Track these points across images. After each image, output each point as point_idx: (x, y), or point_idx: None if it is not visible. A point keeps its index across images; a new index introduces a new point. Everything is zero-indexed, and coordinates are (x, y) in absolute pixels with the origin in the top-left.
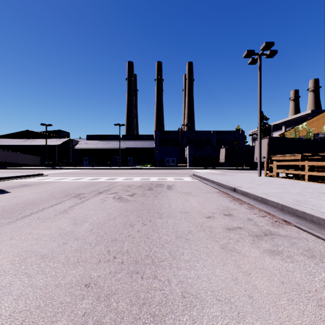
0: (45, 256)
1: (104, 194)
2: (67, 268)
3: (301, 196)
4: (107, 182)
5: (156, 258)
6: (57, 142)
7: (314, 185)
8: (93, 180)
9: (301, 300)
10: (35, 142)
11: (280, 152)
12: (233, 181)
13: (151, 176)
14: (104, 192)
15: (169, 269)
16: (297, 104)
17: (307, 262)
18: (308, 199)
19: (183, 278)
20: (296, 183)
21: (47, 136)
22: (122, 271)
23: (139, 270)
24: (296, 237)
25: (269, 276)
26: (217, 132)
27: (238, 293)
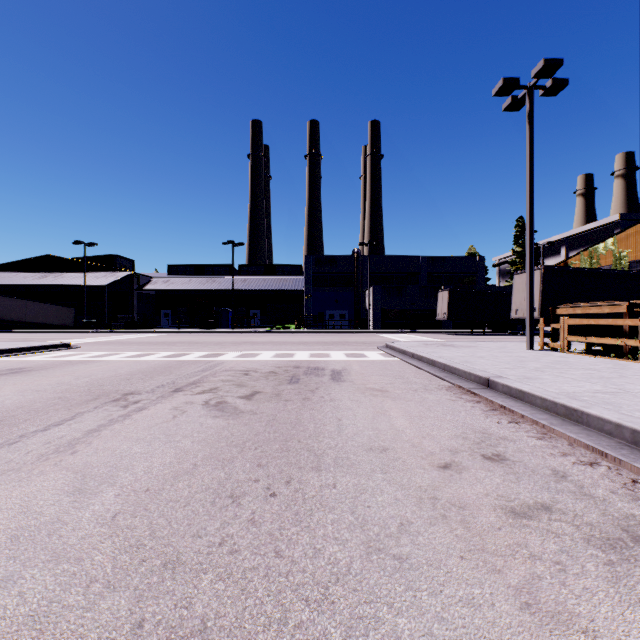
0: None
1: (185, 393)
2: None
3: None
4: (201, 362)
5: None
6: (108, 279)
7: None
8: (172, 357)
9: None
10: (64, 279)
11: (566, 299)
12: (477, 362)
13: (296, 349)
14: (188, 389)
15: None
16: (590, 203)
17: None
18: None
19: None
20: (620, 365)
21: (89, 268)
22: None
23: None
24: None
25: None
26: (431, 259)
27: None
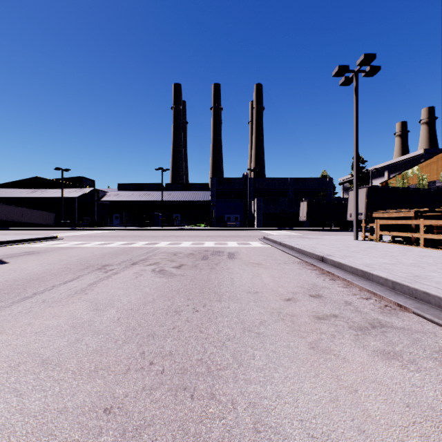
0: (48, 361)
1: (140, 265)
2: (78, 381)
3: (419, 268)
4: (145, 248)
5: (213, 365)
6: (77, 193)
7: (433, 252)
8: (126, 245)
9: (441, 436)
10: (47, 193)
11: (383, 207)
12: (320, 247)
13: (205, 240)
14: (140, 263)
15: (233, 382)
16: (405, 141)
17: (441, 370)
18: (429, 273)
19: (254, 398)
20: (408, 249)
21: (64, 185)
22: (161, 386)
23: (188, 384)
24: (418, 330)
25: (387, 394)
26: (296, 179)
27: (342, 425)
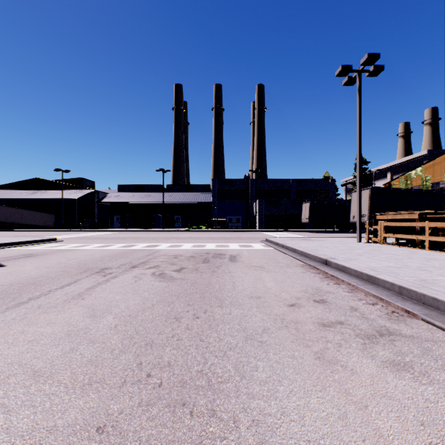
0: (40, 373)
1: (139, 268)
2: (71, 395)
3: (425, 272)
4: (145, 250)
5: (214, 377)
6: (77, 194)
7: (438, 255)
8: (126, 247)
9: None
10: (47, 194)
11: (386, 208)
12: (323, 250)
13: (206, 242)
14: (140, 266)
15: (235, 397)
16: (408, 142)
17: None
18: (436, 277)
19: (258, 415)
20: (412, 252)
21: (64, 187)
22: (159, 401)
23: (187, 399)
24: (428, 339)
25: (399, 411)
26: (298, 180)
27: None
